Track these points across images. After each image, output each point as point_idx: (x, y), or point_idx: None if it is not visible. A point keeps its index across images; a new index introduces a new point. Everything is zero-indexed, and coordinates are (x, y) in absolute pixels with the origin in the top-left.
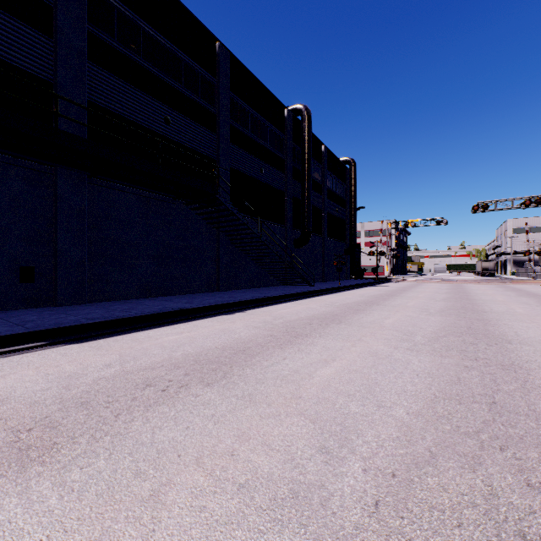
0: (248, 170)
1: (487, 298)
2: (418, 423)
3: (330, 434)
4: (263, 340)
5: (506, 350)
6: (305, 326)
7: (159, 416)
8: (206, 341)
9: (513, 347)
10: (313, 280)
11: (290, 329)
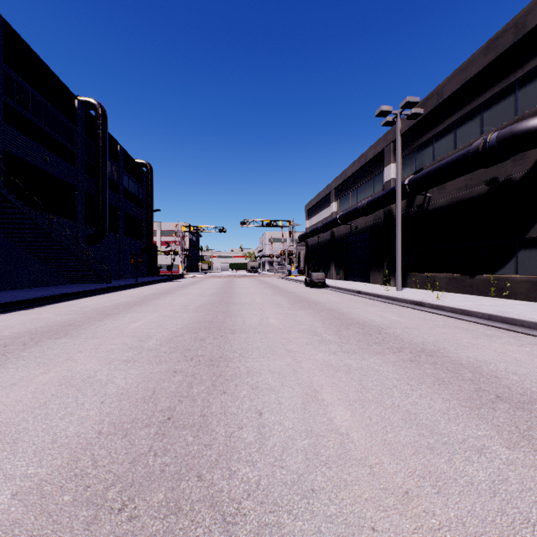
0: (28, 156)
1: (241, 286)
2: (180, 330)
3: (142, 337)
4: (82, 319)
5: (230, 307)
6: (114, 310)
7: (37, 350)
8: (27, 325)
9: (234, 306)
10: (110, 277)
11: (101, 312)
